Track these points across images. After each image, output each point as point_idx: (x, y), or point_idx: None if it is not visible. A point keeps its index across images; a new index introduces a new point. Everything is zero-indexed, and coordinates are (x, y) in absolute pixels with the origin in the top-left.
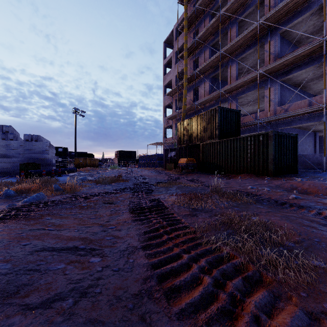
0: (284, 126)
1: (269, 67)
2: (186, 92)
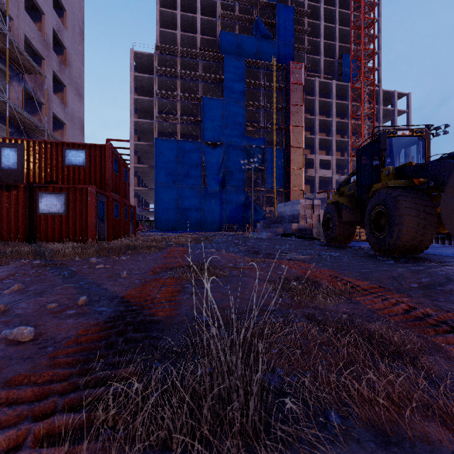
0: None
1: None
2: None
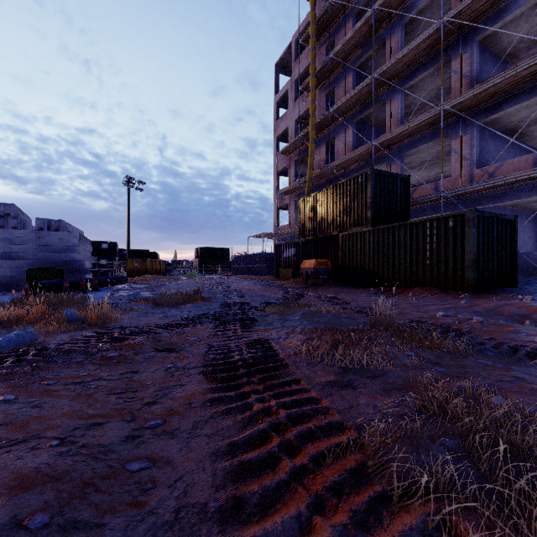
0: (488, 204)
1: (462, 99)
2: (313, 147)
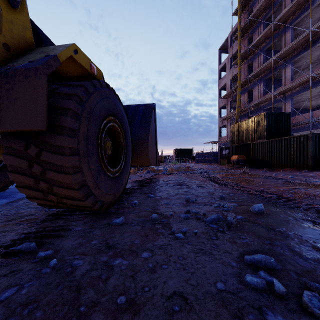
0: None
1: None
2: (239, 96)
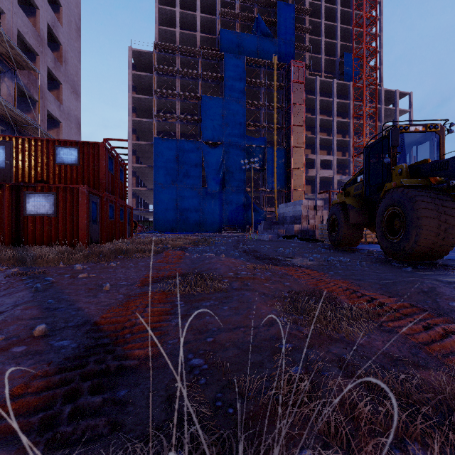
0: None
1: None
2: None
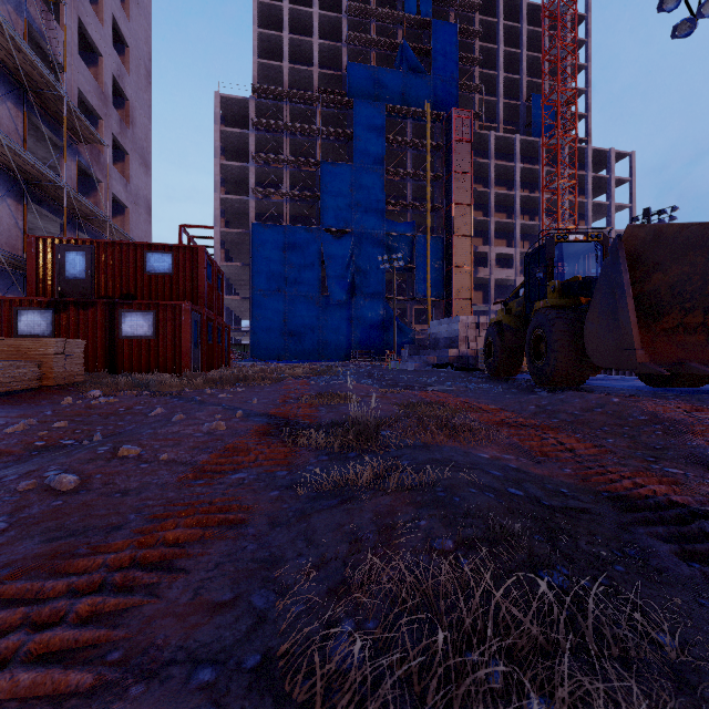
0: None
1: None
2: None
